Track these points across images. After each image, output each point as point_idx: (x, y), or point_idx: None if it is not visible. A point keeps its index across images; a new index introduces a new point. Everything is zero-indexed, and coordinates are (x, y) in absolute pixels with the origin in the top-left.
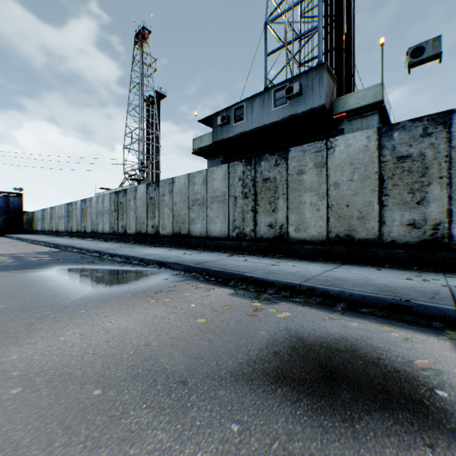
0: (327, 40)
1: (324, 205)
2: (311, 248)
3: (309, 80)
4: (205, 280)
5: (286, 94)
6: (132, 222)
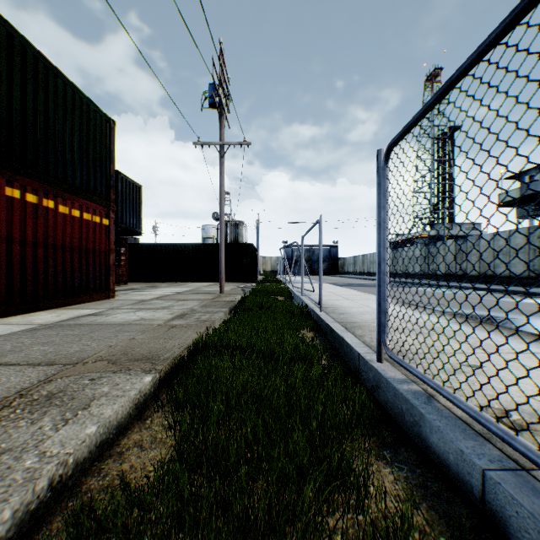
0: None
1: None
2: None
3: None
4: (502, 294)
5: None
6: (441, 266)
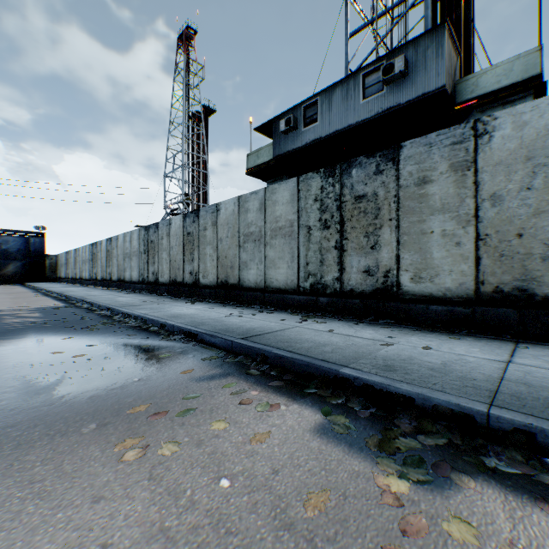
0: (436, 7)
1: (470, 235)
2: (443, 310)
3: (419, 51)
4: (260, 376)
5: (383, 75)
6: (165, 267)
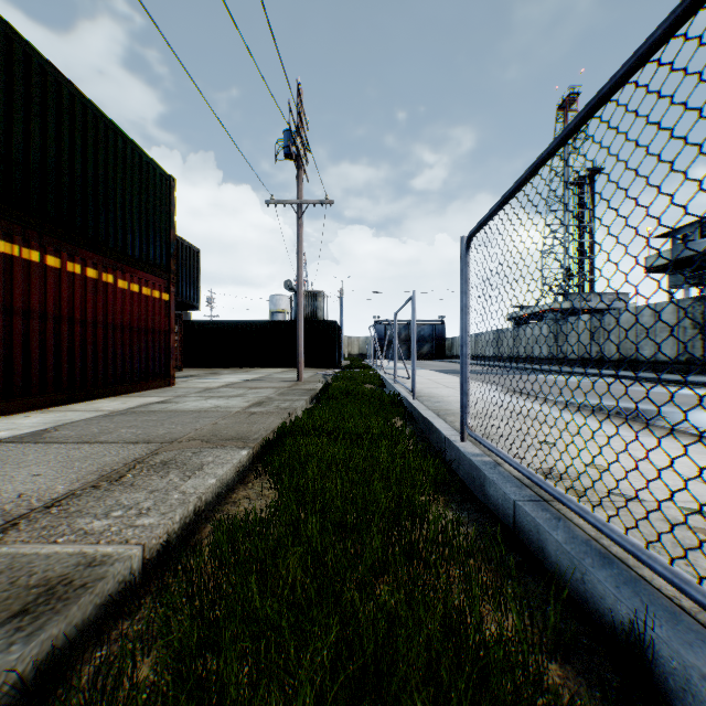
0: None
1: None
2: None
3: None
4: (641, 382)
5: None
6: (573, 348)
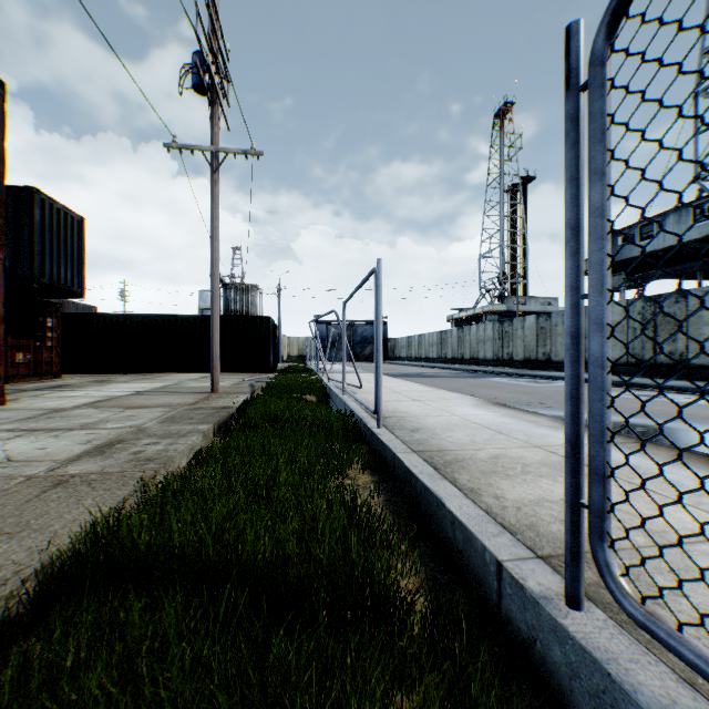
0: None
1: None
2: (707, 372)
3: None
4: None
5: (706, 212)
6: (520, 350)
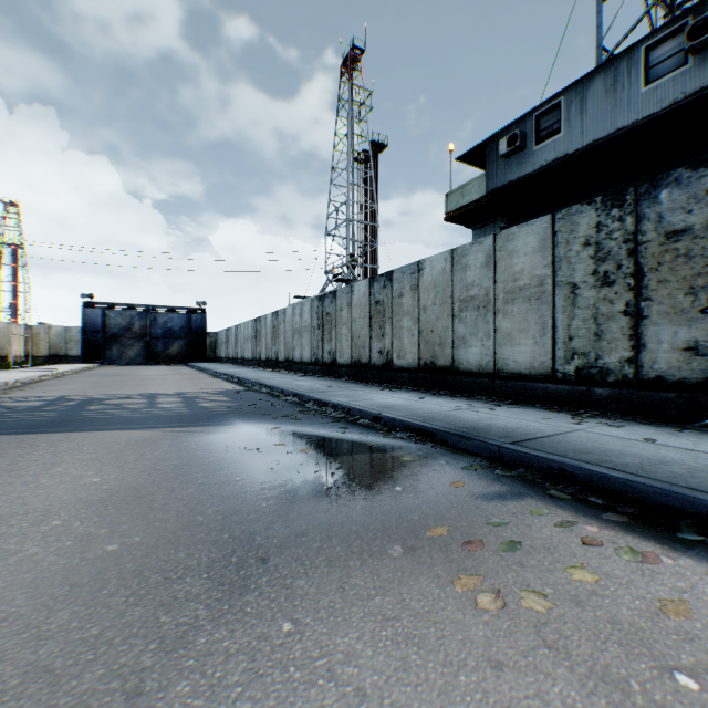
0: None
1: None
2: None
3: None
4: (575, 501)
5: (689, 40)
6: (346, 345)
